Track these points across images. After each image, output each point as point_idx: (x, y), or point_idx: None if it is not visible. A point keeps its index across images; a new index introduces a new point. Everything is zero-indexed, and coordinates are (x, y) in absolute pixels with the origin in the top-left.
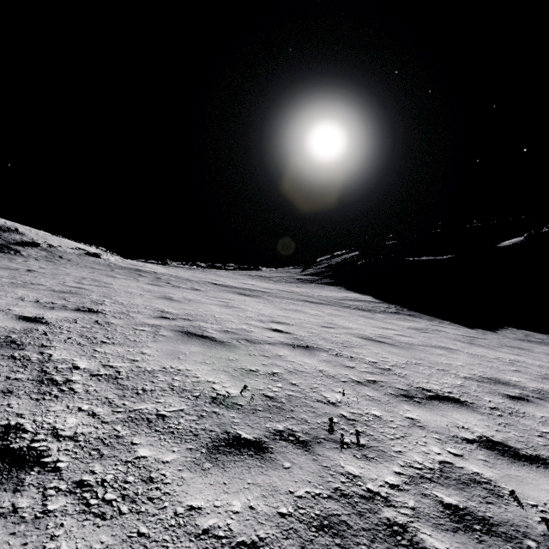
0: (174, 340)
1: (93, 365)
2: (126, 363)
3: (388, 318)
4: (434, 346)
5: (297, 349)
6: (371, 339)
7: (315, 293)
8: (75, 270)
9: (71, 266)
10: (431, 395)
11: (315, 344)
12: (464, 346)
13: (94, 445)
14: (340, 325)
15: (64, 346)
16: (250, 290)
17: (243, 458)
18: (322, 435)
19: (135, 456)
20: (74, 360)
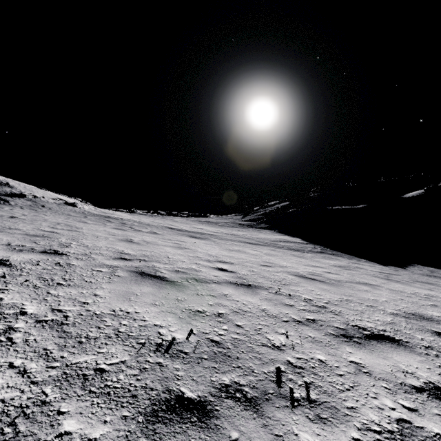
0: (128, 281)
1: (42, 310)
2: (76, 306)
3: (315, 257)
4: (359, 283)
5: (240, 288)
6: (304, 276)
7: (253, 236)
8: (53, 217)
9: (50, 213)
10: (367, 334)
11: (256, 282)
12: (383, 282)
13: (12, 418)
14: (277, 264)
15: (19, 288)
16: (200, 233)
17: (184, 428)
18: (271, 389)
19: (57, 433)
20: (23, 304)
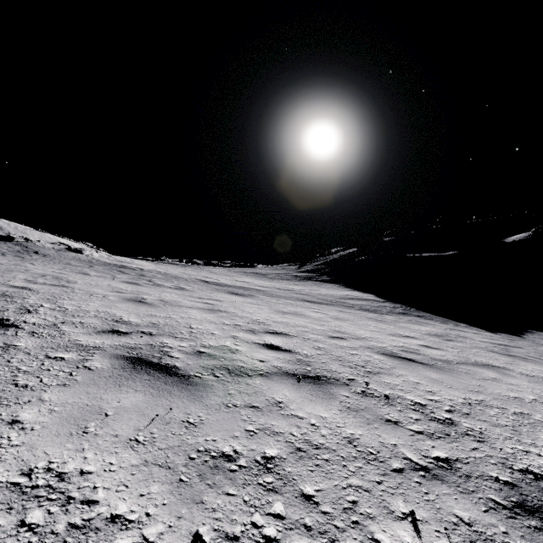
0: (102, 380)
1: None
2: None
3: (399, 321)
4: (477, 364)
5: (303, 384)
6: (397, 355)
7: (313, 291)
8: (42, 266)
9: (42, 262)
10: None
11: (327, 371)
12: (507, 360)
13: None
14: (352, 334)
15: None
16: (244, 288)
17: None
18: None
19: None
20: None
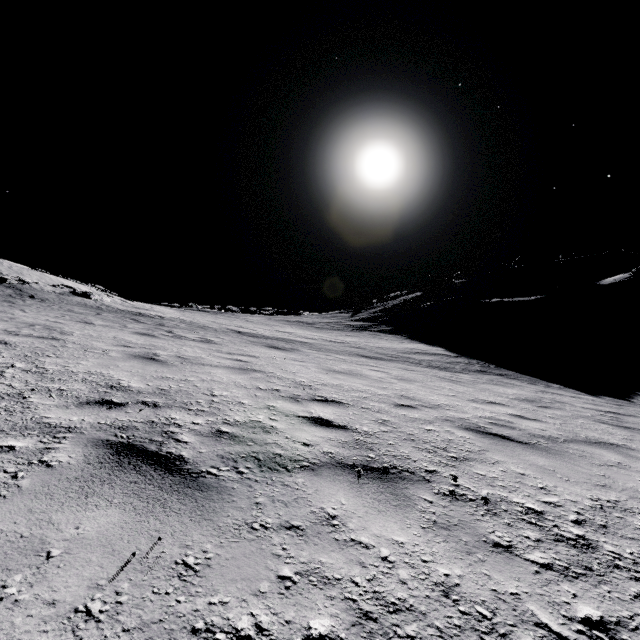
0: (62, 486)
1: None
2: None
3: (477, 381)
4: (590, 442)
5: (366, 483)
6: (486, 431)
7: (370, 344)
8: (34, 314)
9: (37, 308)
10: None
11: (398, 458)
12: (625, 435)
13: None
14: (423, 400)
15: None
16: (286, 340)
17: None
18: None
19: None
20: None
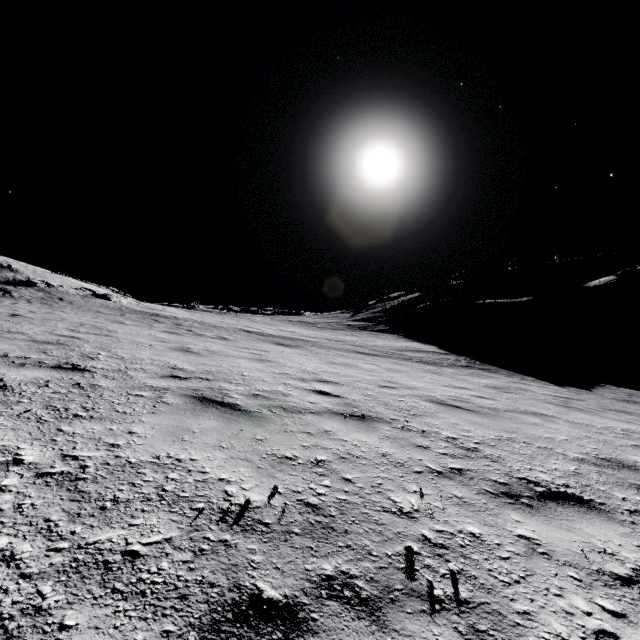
0: (181, 411)
1: (47, 457)
2: (100, 450)
3: (458, 374)
4: (524, 412)
5: (349, 420)
6: (444, 403)
7: (368, 343)
8: (75, 315)
9: (71, 310)
10: (542, 492)
11: (373, 412)
12: (560, 410)
13: None
14: (403, 384)
15: (15, 423)
16: (290, 339)
17: None
18: (398, 582)
19: None
20: (19, 448)
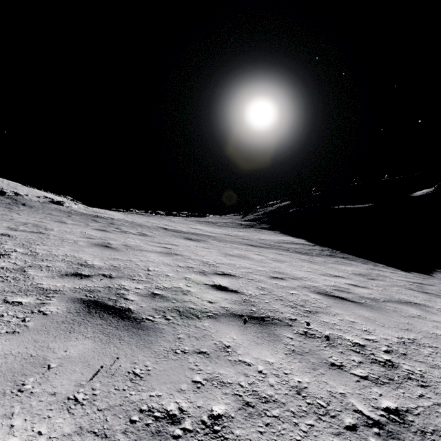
0: (54, 326)
1: None
2: None
3: (327, 262)
4: (401, 302)
5: (249, 326)
6: (330, 294)
7: (254, 237)
8: (26, 216)
9: (27, 212)
10: None
11: (271, 311)
12: (425, 297)
13: None
14: (289, 274)
15: None
16: (197, 234)
17: None
18: None
19: None
20: None
